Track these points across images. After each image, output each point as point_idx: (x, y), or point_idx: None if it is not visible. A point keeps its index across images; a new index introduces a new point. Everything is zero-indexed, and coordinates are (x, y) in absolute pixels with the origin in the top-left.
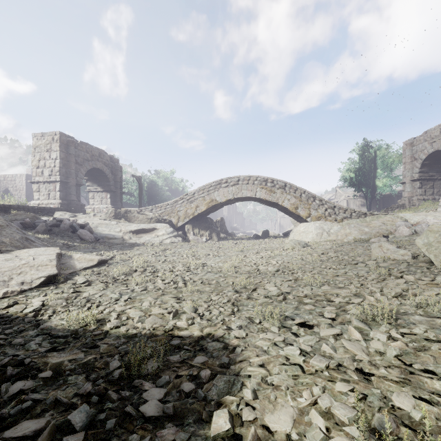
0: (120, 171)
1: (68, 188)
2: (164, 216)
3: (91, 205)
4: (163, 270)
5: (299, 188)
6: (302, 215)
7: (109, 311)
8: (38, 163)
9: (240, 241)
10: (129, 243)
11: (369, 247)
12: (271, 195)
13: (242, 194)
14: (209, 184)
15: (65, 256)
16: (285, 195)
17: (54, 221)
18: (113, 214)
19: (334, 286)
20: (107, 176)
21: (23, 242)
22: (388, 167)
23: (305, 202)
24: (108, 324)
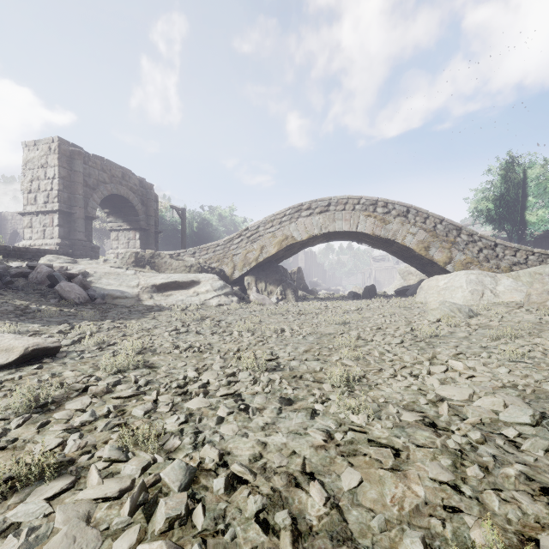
0: (154, 202)
1: (72, 222)
2: (212, 263)
3: (114, 250)
4: (164, 385)
5: (432, 215)
6: (437, 259)
7: None
8: (29, 185)
9: (332, 302)
10: (146, 306)
11: None
12: (384, 227)
13: (334, 227)
14: (281, 212)
15: None
16: (408, 227)
17: (25, 268)
18: (132, 259)
19: None
20: (134, 208)
21: None
22: (548, 193)
23: (443, 239)
24: None
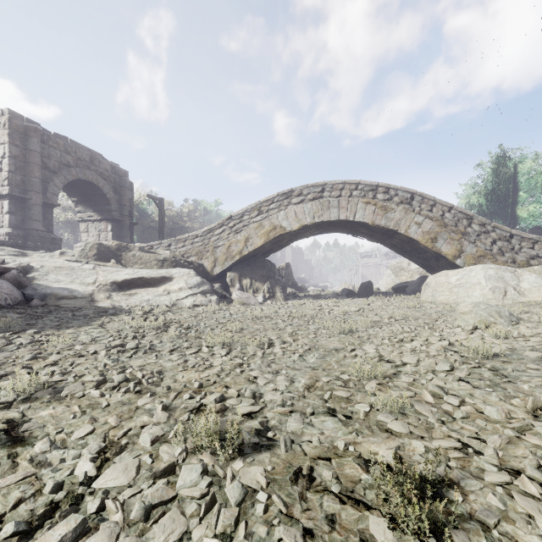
0: (129, 190)
1: (27, 209)
2: (190, 257)
3: (83, 242)
4: None
5: (439, 202)
6: (445, 252)
7: None
8: None
9: (326, 301)
10: (100, 308)
11: None
12: (385, 216)
13: (329, 215)
14: (268, 198)
15: None
16: (412, 215)
17: None
18: (94, 252)
19: None
20: (105, 196)
21: None
22: (540, 187)
23: (451, 229)
24: None
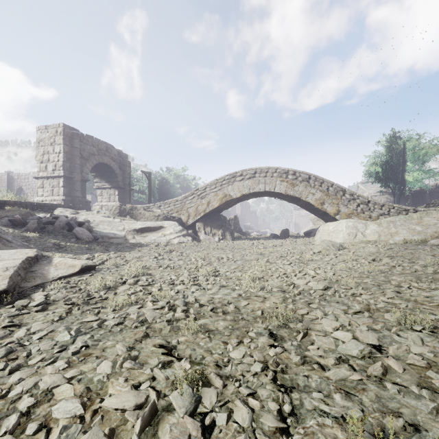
0: (128, 167)
1: (72, 184)
2: (173, 213)
3: (99, 202)
4: (161, 281)
5: (326, 180)
6: (329, 211)
7: (20, 390)
8: (41, 158)
9: (257, 241)
10: (131, 243)
11: (437, 252)
12: (293, 189)
13: (259, 188)
14: (222, 177)
15: (49, 259)
16: (309, 189)
17: (50, 218)
18: (117, 211)
19: None
20: (114, 172)
21: None
22: (421, 160)
23: (333, 197)
24: None
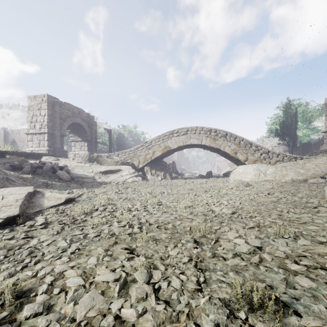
0: (95, 126)
1: (54, 138)
2: (128, 160)
3: (73, 152)
4: (122, 209)
5: (238, 136)
6: (240, 159)
7: (44, 273)
8: (31, 119)
9: (189, 180)
10: (98, 182)
11: (312, 188)
12: (215, 142)
13: (190, 142)
14: (163, 134)
15: (41, 194)
16: (226, 142)
17: (39, 164)
18: (87, 158)
19: (312, 239)
20: (84, 129)
21: (3, 181)
22: (308, 120)
23: (243, 148)
24: (26, 308)
